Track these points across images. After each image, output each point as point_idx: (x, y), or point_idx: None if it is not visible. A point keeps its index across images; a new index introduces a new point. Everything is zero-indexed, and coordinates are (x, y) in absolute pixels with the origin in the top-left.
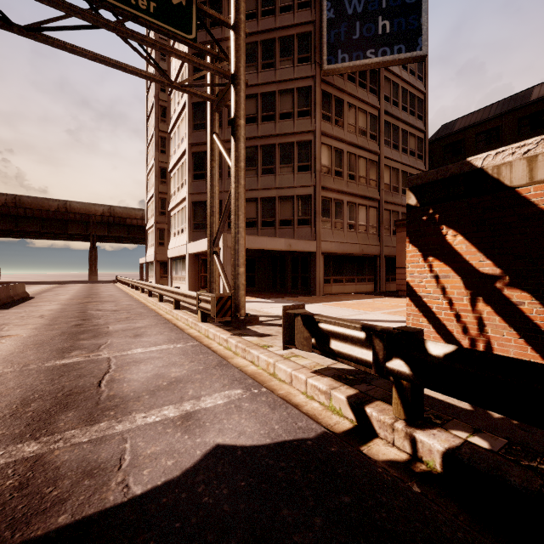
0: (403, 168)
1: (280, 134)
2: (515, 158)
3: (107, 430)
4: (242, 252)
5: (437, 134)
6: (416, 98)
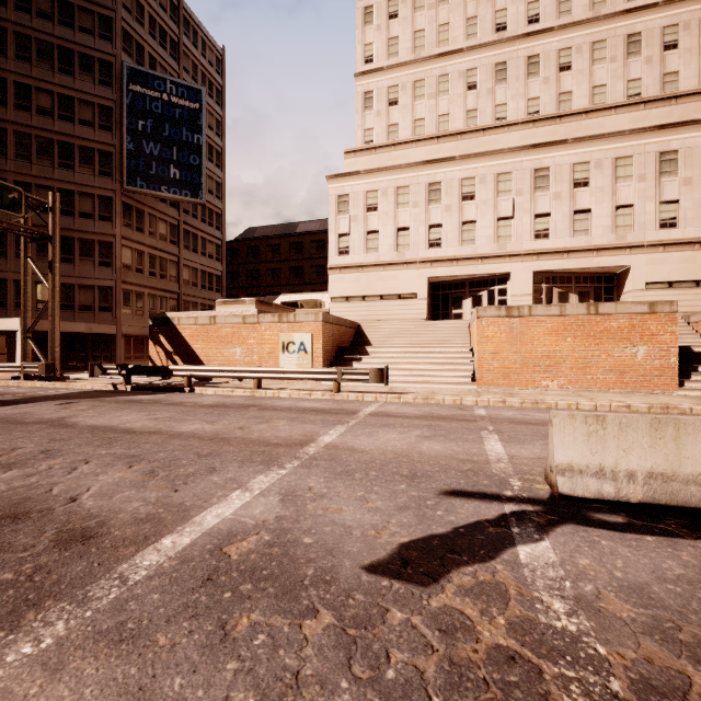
0: (202, 268)
1: (80, 230)
2: (176, 317)
3: (31, 394)
4: (58, 339)
5: (243, 235)
6: (214, 212)
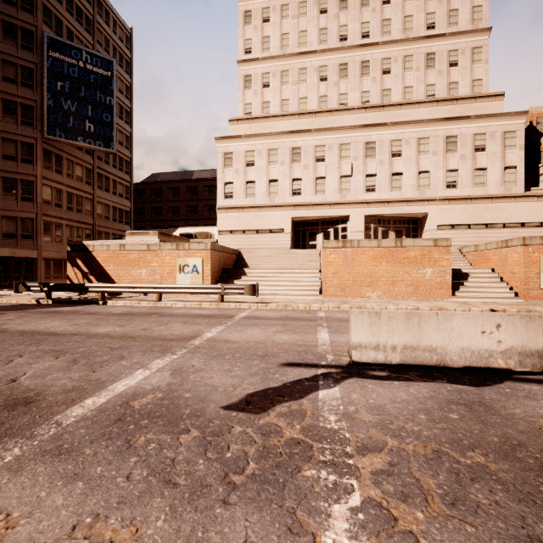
0: (113, 205)
1: (3, 170)
2: (91, 244)
3: None
4: None
5: (149, 179)
6: (124, 160)
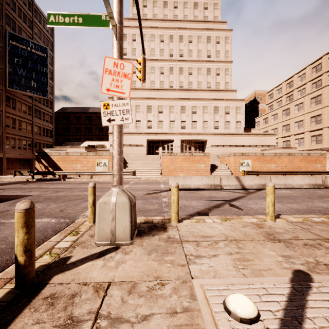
0: (43, 126)
1: None
2: (49, 152)
3: None
4: None
5: (61, 110)
6: (49, 100)
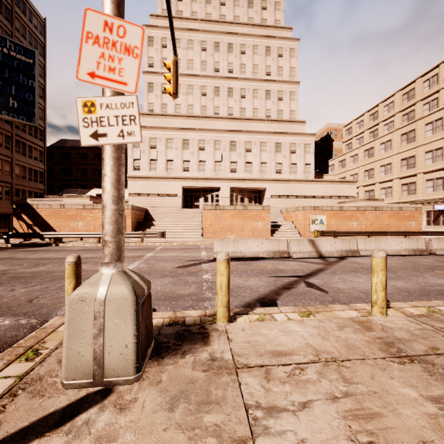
0: (29, 166)
1: None
2: (35, 203)
3: None
4: None
5: (57, 144)
6: (38, 129)
